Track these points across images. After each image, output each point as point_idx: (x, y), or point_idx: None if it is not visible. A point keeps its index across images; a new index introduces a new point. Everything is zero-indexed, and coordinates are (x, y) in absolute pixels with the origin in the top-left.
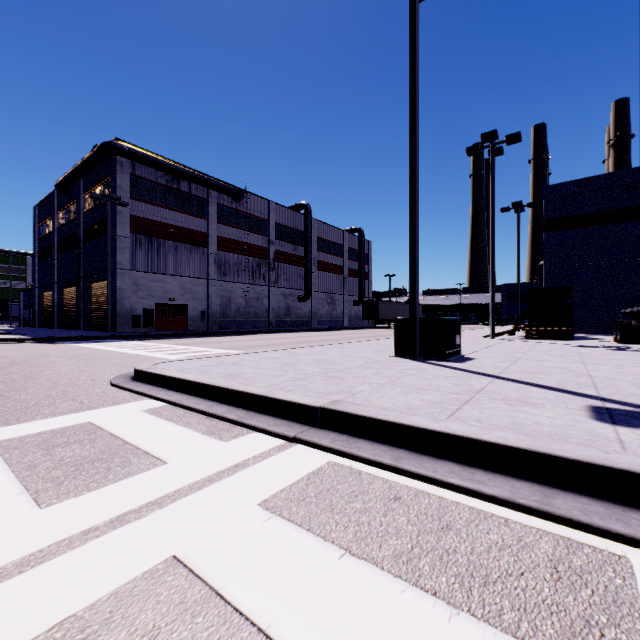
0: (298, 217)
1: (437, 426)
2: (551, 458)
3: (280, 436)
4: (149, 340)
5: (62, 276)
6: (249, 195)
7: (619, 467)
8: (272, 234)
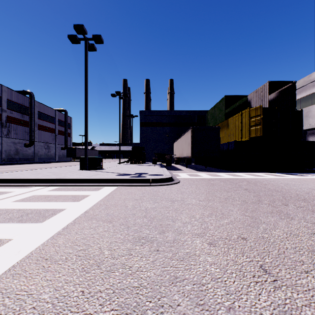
0: (24, 98)
1: (84, 178)
2: (102, 179)
3: (45, 186)
4: None
5: None
6: None
7: (109, 178)
8: (5, 106)
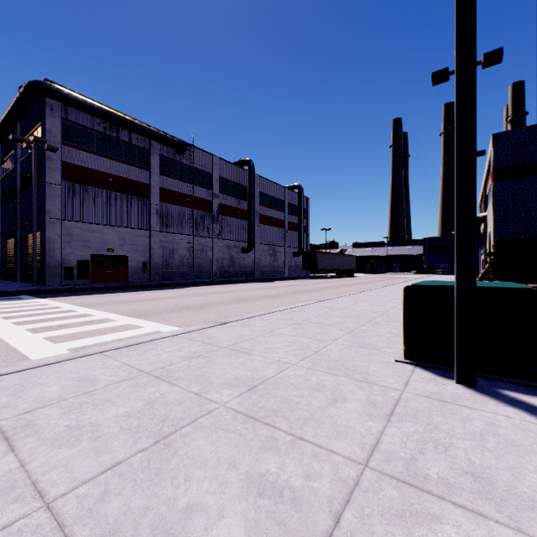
0: (241, 172)
1: None
2: None
3: None
4: (66, 296)
5: (4, 227)
6: (193, 148)
7: None
8: (216, 188)
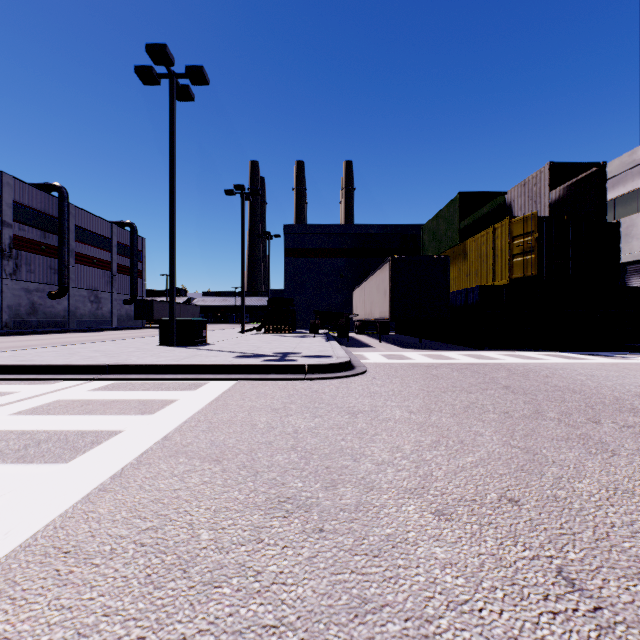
0: (49, 199)
1: (167, 363)
2: (204, 366)
3: (85, 379)
4: None
5: None
6: None
7: (220, 364)
8: (8, 214)
